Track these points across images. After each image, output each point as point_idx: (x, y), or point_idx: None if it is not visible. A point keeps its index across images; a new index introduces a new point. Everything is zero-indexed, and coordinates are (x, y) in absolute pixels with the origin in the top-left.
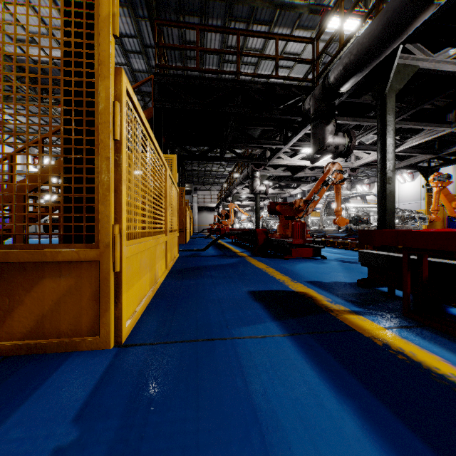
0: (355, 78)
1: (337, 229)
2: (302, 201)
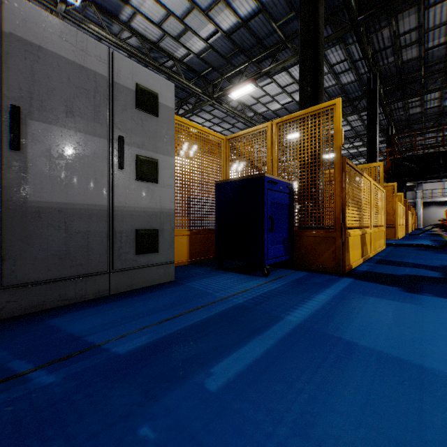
0: None
1: None
2: None
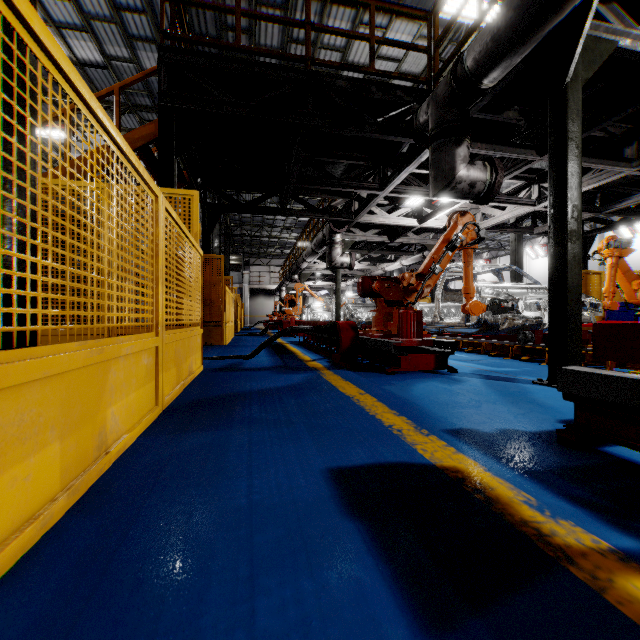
0: (512, 57)
1: (463, 322)
2: (414, 275)
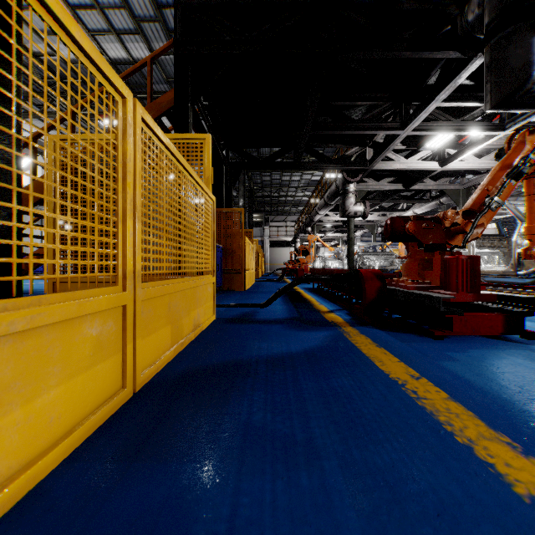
0: None
1: (512, 270)
2: (460, 212)
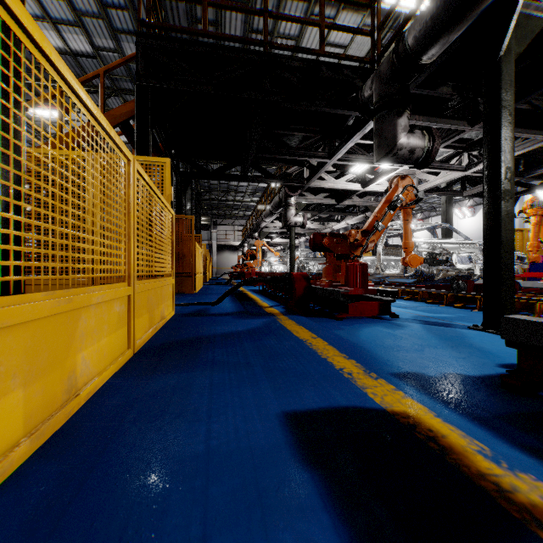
0: (450, 34)
1: (402, 273)
2: (360, 232)
